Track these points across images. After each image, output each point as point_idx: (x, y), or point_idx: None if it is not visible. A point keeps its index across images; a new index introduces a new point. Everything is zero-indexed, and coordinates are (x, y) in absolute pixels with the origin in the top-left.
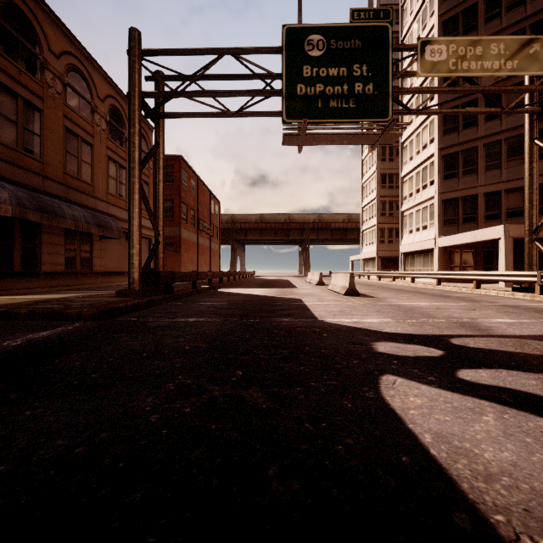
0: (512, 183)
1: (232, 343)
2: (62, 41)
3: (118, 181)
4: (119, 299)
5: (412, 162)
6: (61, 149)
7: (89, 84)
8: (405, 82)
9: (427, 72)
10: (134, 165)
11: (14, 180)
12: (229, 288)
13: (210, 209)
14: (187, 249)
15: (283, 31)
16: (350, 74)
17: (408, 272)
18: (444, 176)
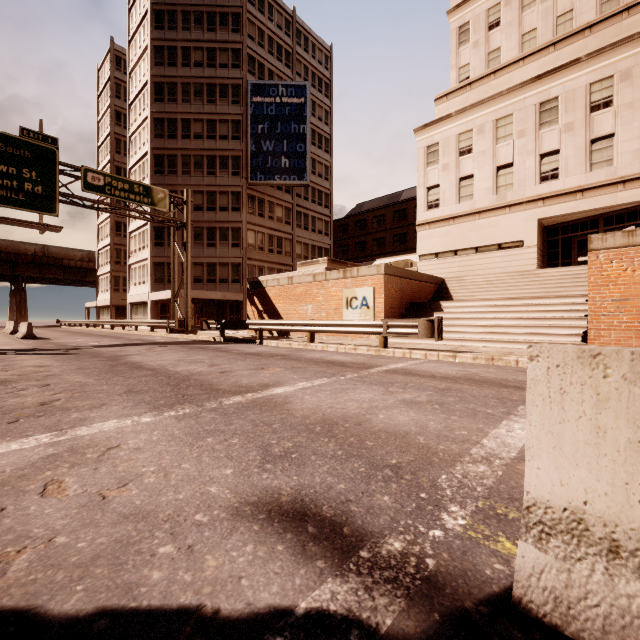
0: (197, 259)
1: None
2: None
3: None
4: None
5: (136, 222)
6: None
7: None
8: (132, 146)
9: (89, 190)
10: None
11: None
12: None
13: None
14: None
15: None
16: (21, 174)
17: (120, 321)
18: (155, 243)
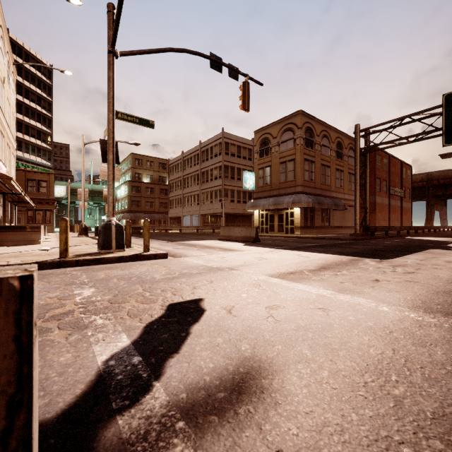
0: None
1: (399, 245)
2: (320, 128)
3: (339, 179)
4: (352, 237)
5: None
6: (320, 174)
7: (328, 138)
8: None
9: None
10: (357, 182)
11: (308, 192)
12: (412, 237)
13: (401, 176)
14: (380, 210)
15: (443, 98)
16: None
17: None
18: None
